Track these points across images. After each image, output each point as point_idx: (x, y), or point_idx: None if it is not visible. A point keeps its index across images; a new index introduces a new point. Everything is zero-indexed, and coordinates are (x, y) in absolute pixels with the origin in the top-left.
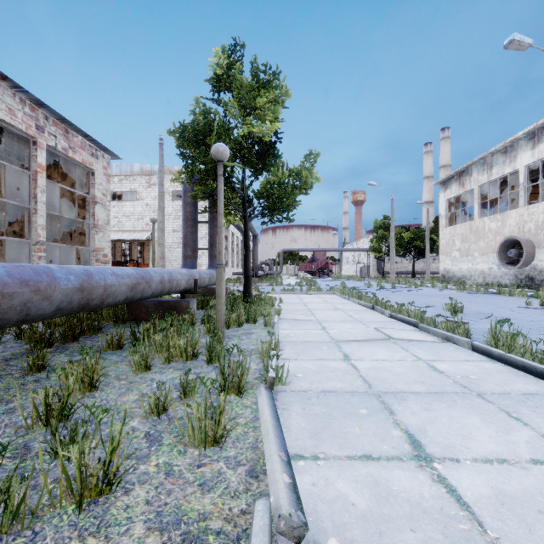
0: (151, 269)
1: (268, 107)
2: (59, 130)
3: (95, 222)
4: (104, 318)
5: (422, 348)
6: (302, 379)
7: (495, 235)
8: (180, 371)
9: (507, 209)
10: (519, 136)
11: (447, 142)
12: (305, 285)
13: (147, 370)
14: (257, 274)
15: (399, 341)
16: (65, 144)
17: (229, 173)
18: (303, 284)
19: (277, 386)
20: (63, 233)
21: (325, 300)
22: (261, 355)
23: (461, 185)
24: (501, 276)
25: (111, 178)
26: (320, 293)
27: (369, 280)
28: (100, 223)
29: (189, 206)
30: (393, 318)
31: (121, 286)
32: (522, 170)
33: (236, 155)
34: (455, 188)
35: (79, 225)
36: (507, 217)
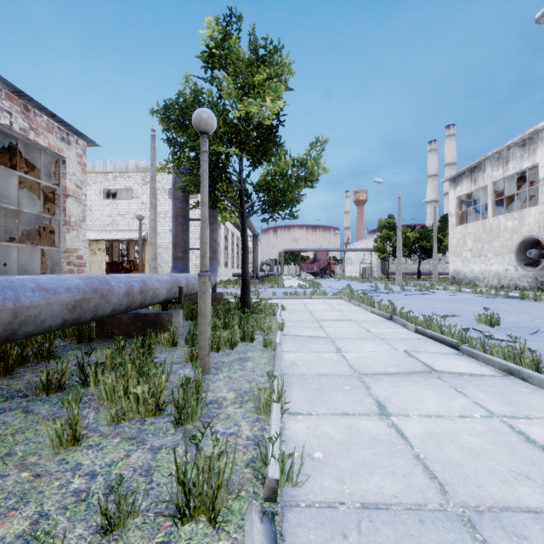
0: (114, 276)
1: (268, 84)
2: (16, 106)
3: (66, 218)
4: (67, 335)
5: (483, 390)
6: (323, 467)
7: (511, 234)
8: (130, 442)
9: (522, 207)
10: (540, 127)
11: (452, 139)
12: (308, 287)
13: (76, 443)
14: (257, 276)
15: (444, 374)
16: (23, 123)
17: (223, 162)
18: (305, 286)
19: (283, 488)
20: (31, 231)
21: (333, 307)
22: (257, 404)
23: (473, 182)
24: (519, 278)
25: (105, 176)
26: (326, 298)
27: (373, 281)
28: (73, 219)
29: (179, 201)
30: (419, 333)
31: (51, 306)
32: (543, 164)
33: (231, 139)
34: (466, 185)
35: (49, 222)
36: (526, 215)
